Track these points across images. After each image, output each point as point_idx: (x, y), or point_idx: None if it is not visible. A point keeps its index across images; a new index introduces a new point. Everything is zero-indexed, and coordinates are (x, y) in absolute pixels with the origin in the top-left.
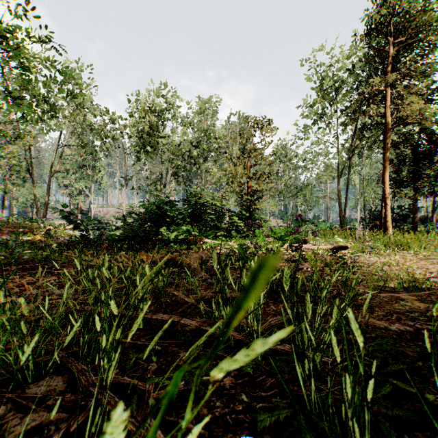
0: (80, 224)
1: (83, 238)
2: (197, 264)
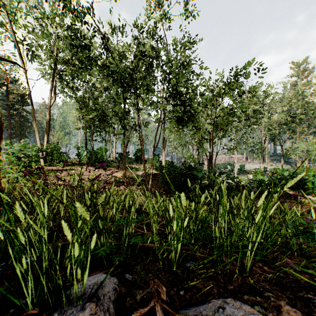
0: (237, 183)
1: (237, 188)
2: (305, 213)
